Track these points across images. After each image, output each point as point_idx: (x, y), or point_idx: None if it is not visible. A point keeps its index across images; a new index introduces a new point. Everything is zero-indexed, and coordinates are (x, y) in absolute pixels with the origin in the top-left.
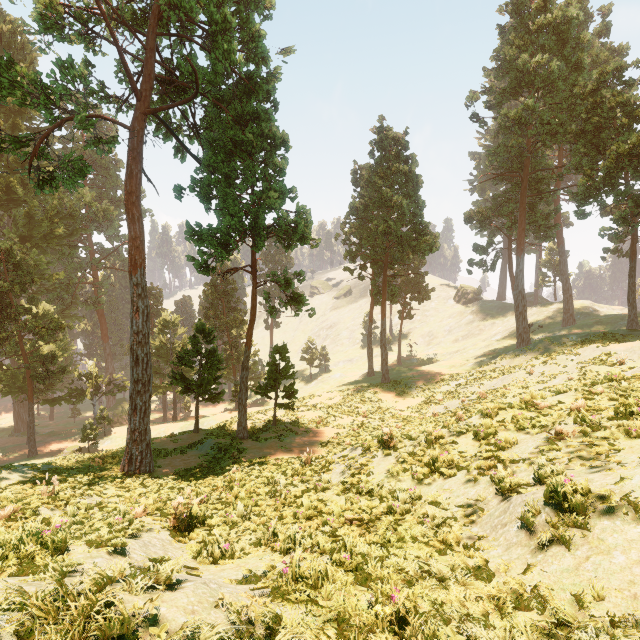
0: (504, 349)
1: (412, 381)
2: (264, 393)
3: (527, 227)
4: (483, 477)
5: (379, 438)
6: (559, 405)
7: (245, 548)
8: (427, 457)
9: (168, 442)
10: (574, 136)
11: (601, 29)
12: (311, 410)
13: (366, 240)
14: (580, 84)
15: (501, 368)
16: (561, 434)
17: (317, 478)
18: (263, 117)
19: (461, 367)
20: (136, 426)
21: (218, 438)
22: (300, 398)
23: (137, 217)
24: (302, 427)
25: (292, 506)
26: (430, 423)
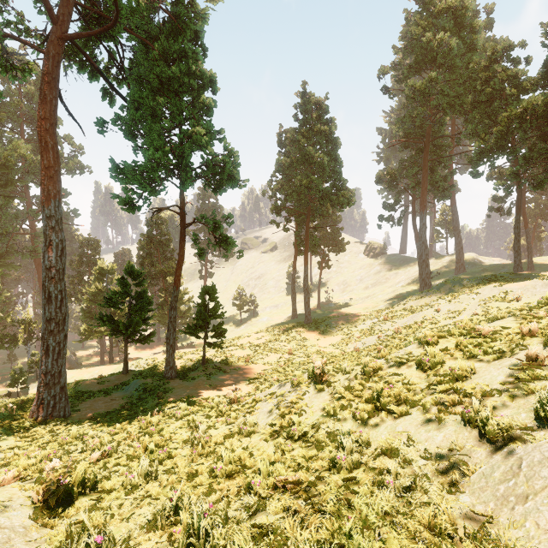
0: (409, 293)
1: (332, 321)
2: (193, 333)
3: (428, 187)
4: (448, 416)
5: (310, 372)
6: (505, 330)
7: (132, 535)
8: (367, 392)
9: (94, 384)
10: (469, 106)
11: (486, 24)
12: (240, 349)
13: (290, 195)
14: (475, 60)
15: (409, 308)
16: (536, 359)
17: (242, 419)
18: (190, 55)
19: (373, 309)
20: (48, 368)
21: (145, 378)
22: (230, 339)
23: (51, 145)
24: (231, 365)
25: (211, 456)
26: (353, 357)
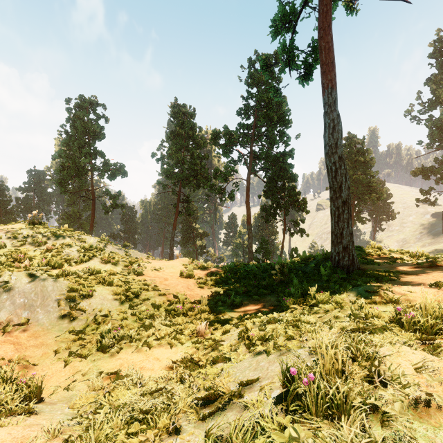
0: None
1: None
2: None
3: None
4: None
5: None
6: None
7: None
8: None
9: None
10: None
11: None
12: None
13: None
14: None
15: None
16: None
17: None
18: (288, 169)
19: None
20: None
21: None
22: None
23: (249, 208)
24: None
25: None
26: None
